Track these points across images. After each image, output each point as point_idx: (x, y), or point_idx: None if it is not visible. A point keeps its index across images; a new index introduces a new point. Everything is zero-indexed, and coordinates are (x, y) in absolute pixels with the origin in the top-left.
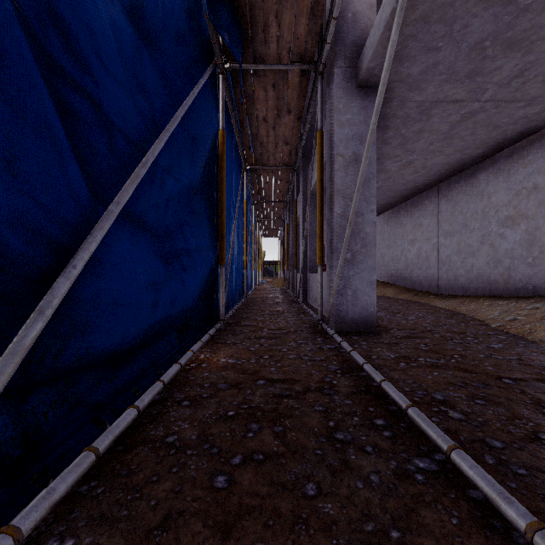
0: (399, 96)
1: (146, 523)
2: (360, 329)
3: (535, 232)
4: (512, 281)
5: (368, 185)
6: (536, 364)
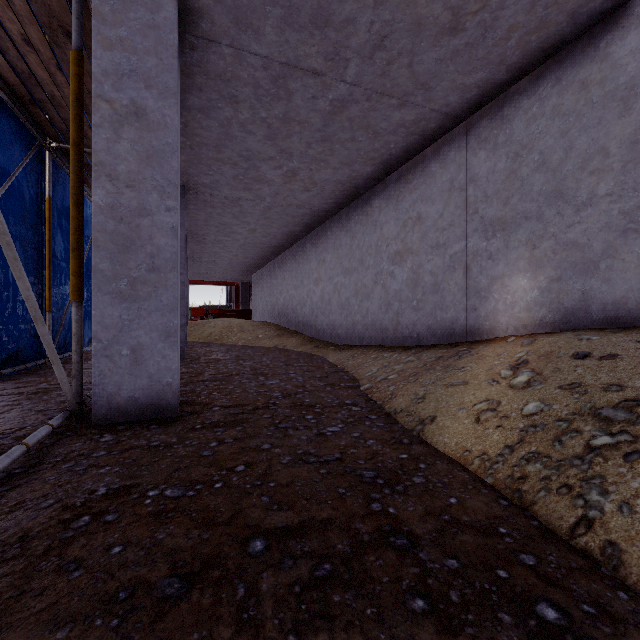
0: (227, 35)
1: None
2: (146, 416)
3: (419, 270)
4: (400, 328)
5: (161, 163)
6: (353, 471)
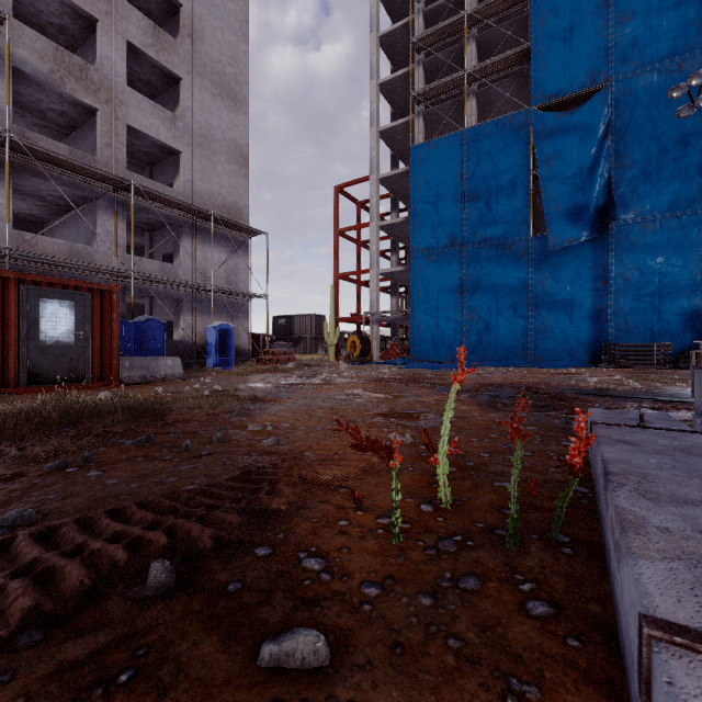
0: None
1: None
2: None
3: None
4: None
5: None
6: None
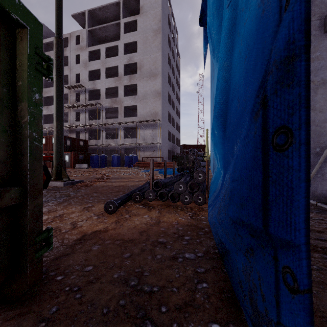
0: None
1: (325, 303)
2: None
3: None
4: None
5: None
6: None
